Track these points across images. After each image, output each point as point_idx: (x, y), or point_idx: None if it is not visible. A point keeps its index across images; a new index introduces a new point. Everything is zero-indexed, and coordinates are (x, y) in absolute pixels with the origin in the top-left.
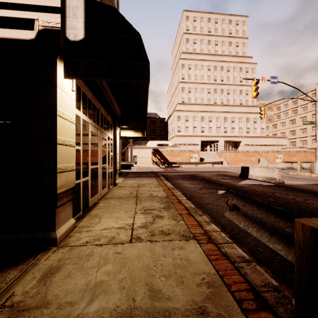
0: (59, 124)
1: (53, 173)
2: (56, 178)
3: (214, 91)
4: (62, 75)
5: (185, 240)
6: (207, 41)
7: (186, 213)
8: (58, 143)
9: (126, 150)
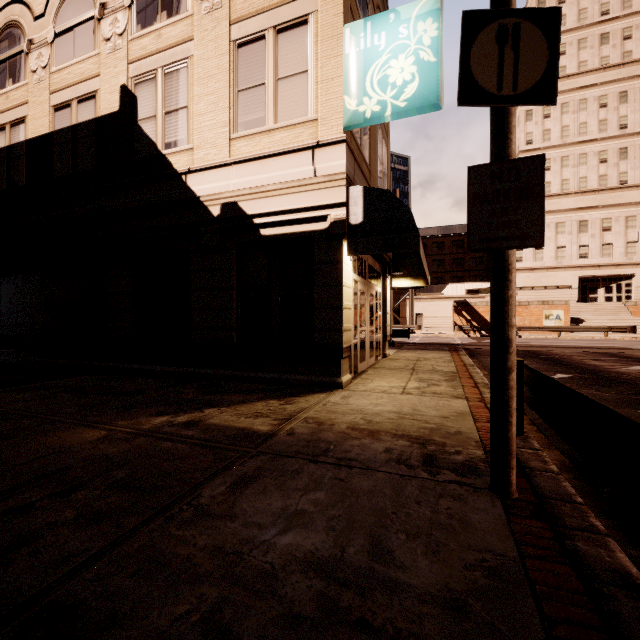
0: (344, 292)
1: (340, 331)
2: (342, 335)
3: (619, 155)
4: (345, 251)
5: (455, 398)
6: (599, 37)
7: (471, 386)
8: (343, 308)
9: (402, 303)
